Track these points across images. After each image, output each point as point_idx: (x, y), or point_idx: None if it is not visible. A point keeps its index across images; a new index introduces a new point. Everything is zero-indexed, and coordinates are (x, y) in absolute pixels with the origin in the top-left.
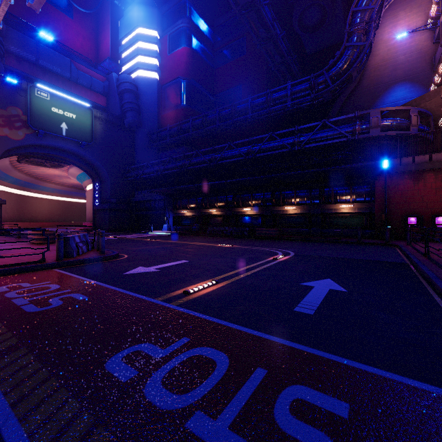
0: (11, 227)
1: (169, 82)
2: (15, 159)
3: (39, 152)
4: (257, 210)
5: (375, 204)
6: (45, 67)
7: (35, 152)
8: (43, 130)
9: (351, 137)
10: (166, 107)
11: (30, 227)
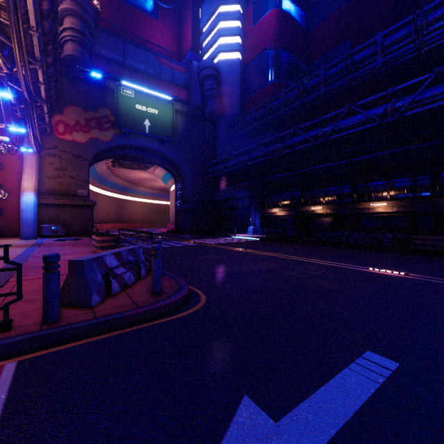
0: (111, 228)
1: (253, 59)
2: (111, 164)
3: (126, 153)
4: (401, 206)
5: None
6: (131, 66)
7: (123, 153)
8: (128, 129)
9: None
10: (249, 89)
11: (127, 228)
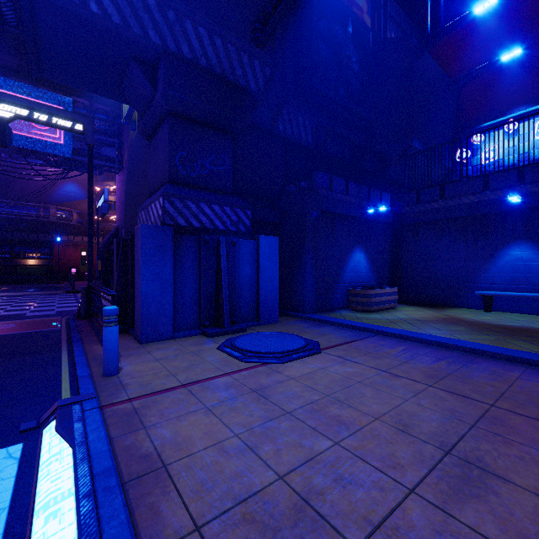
0: None
1: None
2: None
3: None
4: None
5: (53, 260)
6: None
7: None
8: None
9: (37, 218)
10: None
11: None
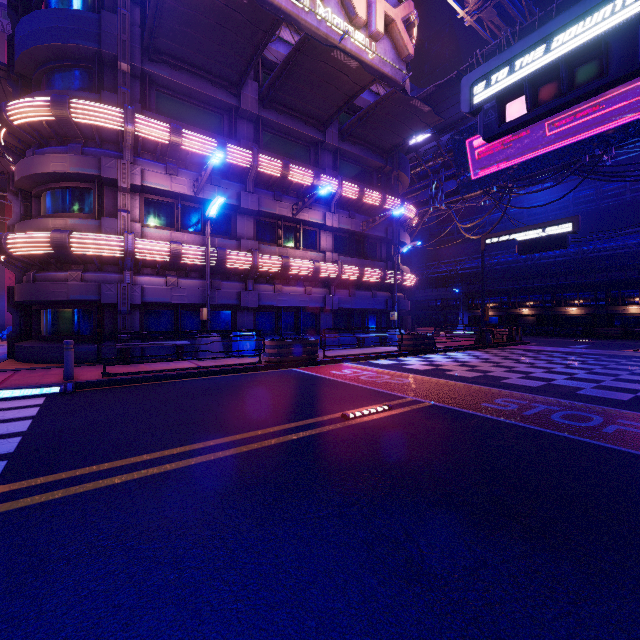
0: None
1: None
2: None
3: None
4: (587, 310)
5: None
6: None
7: None
8: None
9: None
10: None
11: None
